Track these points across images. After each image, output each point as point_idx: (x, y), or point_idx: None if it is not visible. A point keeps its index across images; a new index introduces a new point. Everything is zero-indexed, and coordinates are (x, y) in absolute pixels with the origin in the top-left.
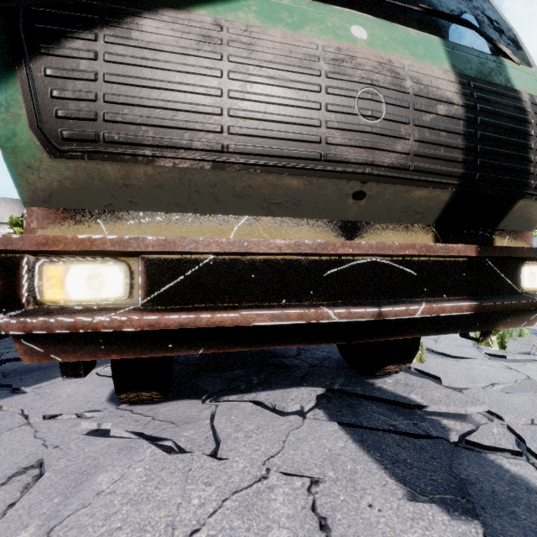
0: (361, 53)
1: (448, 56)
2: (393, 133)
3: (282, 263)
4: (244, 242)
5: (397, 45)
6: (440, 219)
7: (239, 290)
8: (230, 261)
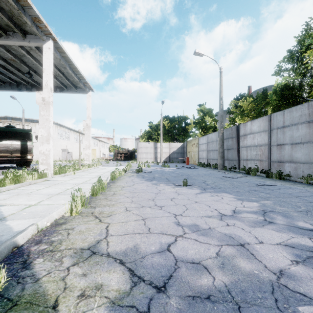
0: (11, 144)
1: (20, 143)
2: (14, 149)
3: (5, 156)
4: (2, 155)
5: (15, 143)
6: (21, 153)
7: (2, 157)
8: (1, 156)
